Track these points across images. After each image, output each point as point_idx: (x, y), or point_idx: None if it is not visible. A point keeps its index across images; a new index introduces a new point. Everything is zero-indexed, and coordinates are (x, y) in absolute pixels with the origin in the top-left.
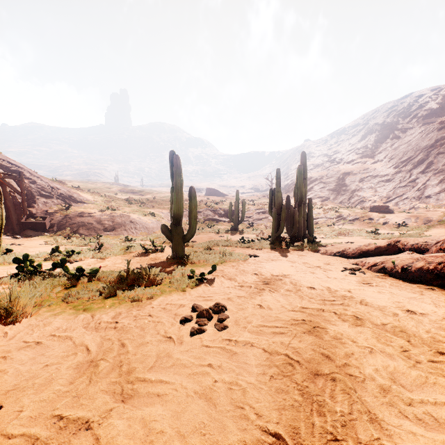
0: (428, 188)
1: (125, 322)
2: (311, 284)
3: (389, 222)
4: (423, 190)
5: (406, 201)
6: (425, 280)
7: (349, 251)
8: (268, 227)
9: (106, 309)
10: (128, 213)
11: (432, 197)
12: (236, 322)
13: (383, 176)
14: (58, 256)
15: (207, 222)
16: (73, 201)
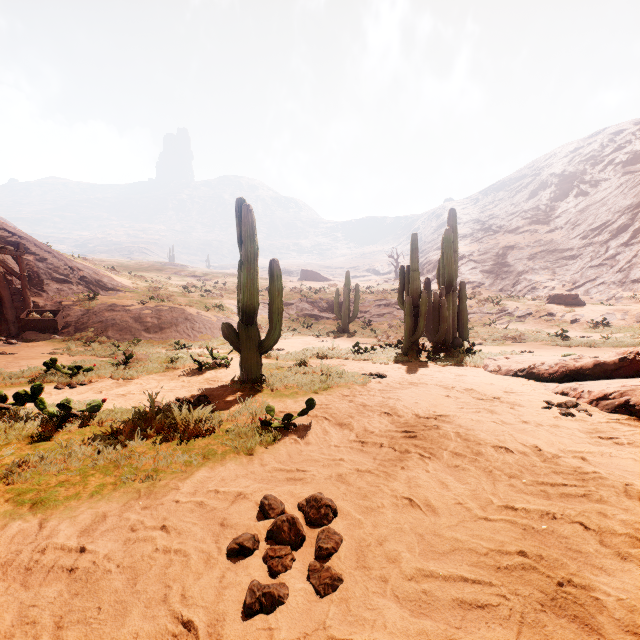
0: (636, 268)
1: (99, 553)
2: (498, 439)
3: (580, 319)
4: (628, 272)
5: (602, 287)
6: None
7: (543, 368)
8: (394, 326)
9: (81, 503)
10: (183, 306)
11: None
12: (359, 559)
13: (565, 251)
14: (53, 376)
15: (302, 319)
16: (101, 289)
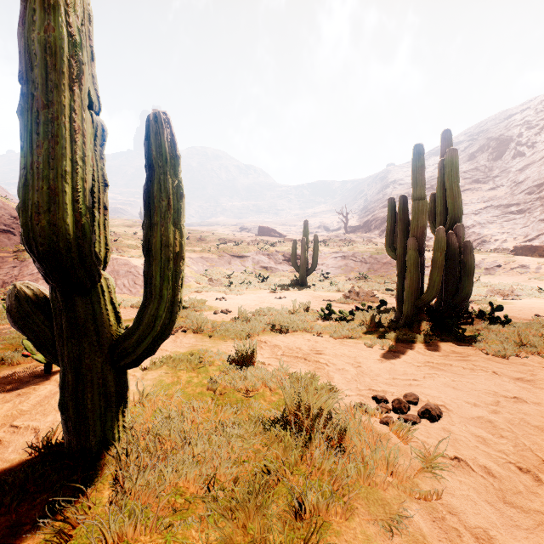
0: None
1: None
2: None
3: None
4: None
5: None
6: None
7: None
8: (353, 279)
9: None
10: (128, 258)
11: None
12: None
13: (511, 206)
14: None
15: (258, 271)
16: None
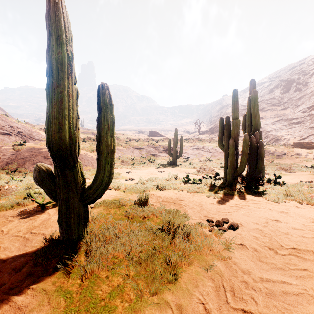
0: None
1: None
2: None
3: None
4: None
5: None
6: None
7: None
8: (203, 161)
9: None
10: None
11: None
12: None
13: (293, 120)
14: None
15: (149, 157)
16: (31, 139)
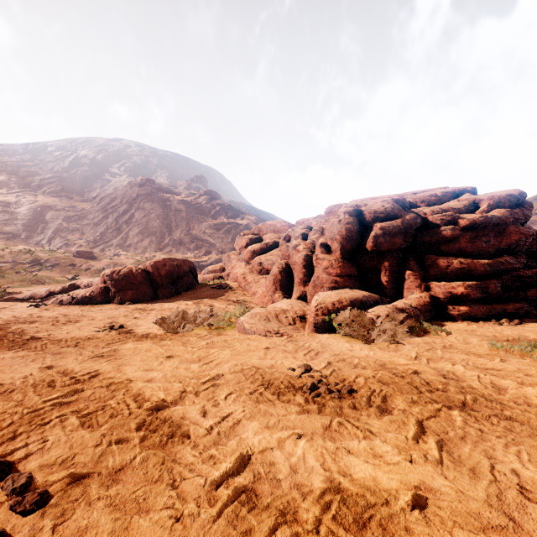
0: (130, 238)
1: None
2: None
3: (92, 268)
4: (126, 239)
5: (112, 248)
6: (85, 302)
7: (38, 293)
8: None
9: None
10: None
11: (132, 246)
12: None
13: (92, 219)
14: None
15: None
16: None
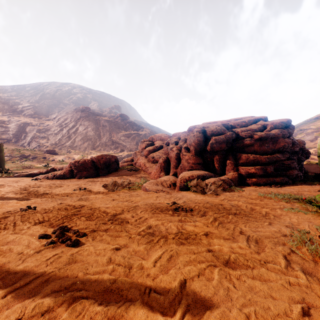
0: (76, 142)
1: None
2: (19, 184)
3: (55, 159)
4: (74, 143)
5: (66, 148)
6: (60, 178)
7: (33, 173)
8: None
9: None
10: None
11: (78, 147)
12: None
13: (53, 131)
14: None
15: None
16: None
